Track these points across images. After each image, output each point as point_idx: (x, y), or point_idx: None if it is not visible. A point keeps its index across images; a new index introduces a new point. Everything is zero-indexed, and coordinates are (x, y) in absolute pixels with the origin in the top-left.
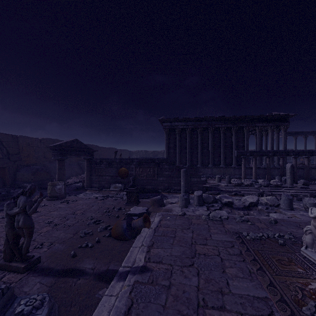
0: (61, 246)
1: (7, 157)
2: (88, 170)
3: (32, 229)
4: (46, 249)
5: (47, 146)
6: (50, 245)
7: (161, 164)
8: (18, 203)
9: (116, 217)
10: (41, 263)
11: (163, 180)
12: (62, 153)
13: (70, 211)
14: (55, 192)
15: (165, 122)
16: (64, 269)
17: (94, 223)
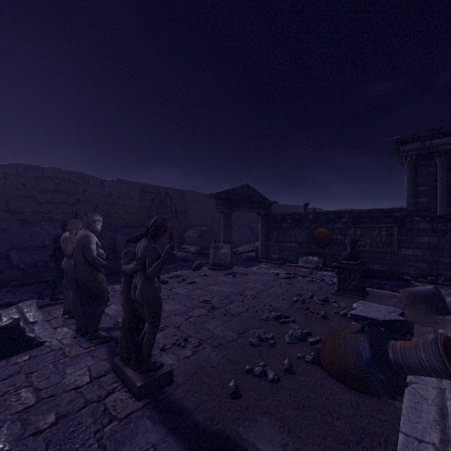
0: (215, 355)
1: (175, 216)
2: (263, 232)
3: (157, 309)
4: (189, 353)
5: (210, 194)
6: (197, 346)
7: (408, 221)
8: (136, 251)
9: (320, 316)
10: (172, 387)
11: (414, 255)
12: (229, 203)
13: (236, 289)
14: (218, 259)
15: (405, 144)
16: (210, 429)
17: (276, 319)
